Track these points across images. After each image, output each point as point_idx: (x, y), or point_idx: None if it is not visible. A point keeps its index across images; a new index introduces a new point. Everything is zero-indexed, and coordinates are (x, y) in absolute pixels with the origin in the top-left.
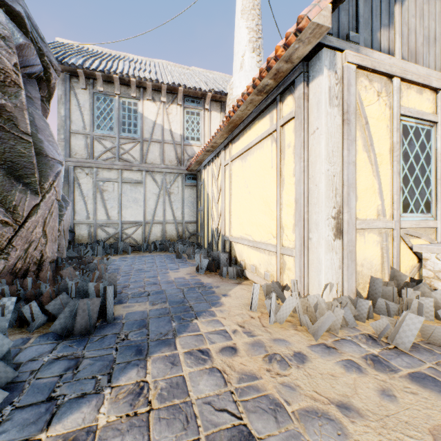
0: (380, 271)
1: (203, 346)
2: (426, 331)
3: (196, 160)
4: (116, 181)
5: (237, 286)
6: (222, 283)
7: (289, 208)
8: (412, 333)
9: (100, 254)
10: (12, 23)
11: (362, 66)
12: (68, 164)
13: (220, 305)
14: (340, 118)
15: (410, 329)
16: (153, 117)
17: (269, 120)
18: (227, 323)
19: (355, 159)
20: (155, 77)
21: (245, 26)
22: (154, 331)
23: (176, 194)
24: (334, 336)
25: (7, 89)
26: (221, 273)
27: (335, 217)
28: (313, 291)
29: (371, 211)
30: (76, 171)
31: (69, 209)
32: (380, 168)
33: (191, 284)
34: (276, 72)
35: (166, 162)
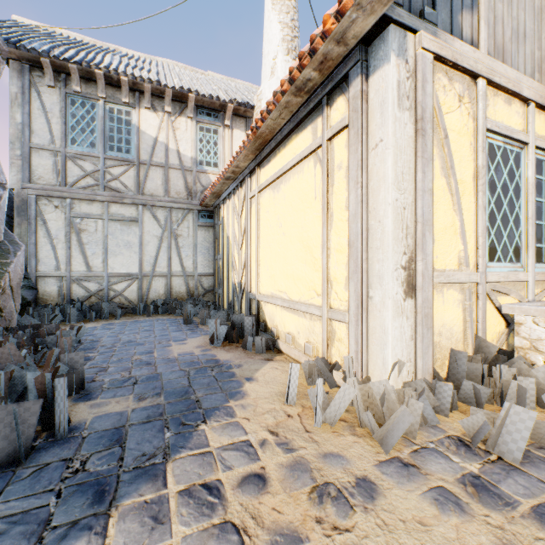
0: (462, 341)
1: (212, 476)
2: (537, 429)
3: (212, 191)
4: (99, 218)
5: (267, 364)
6: (246, 360)
7: (340, 254)
8: (522, 436)
9: (74, 320)
10: None
11: (440, 56)
12: (27, 192)
13: (241, 396)
14: (412, 126)
15: (518, 429)
16: (153, 132)
17: (312, 132)
18: (252, 428)
19: (432, 186)
20: (156, 77)
21: (278, 20)
22: (132, 450)
23: (186, 237)
24: (411, 443)
25: None
26: (245, 345)
27: (405, 267)
28: (374, 372)
29: (451, 259)
30: (40, 202)
31: (21, 256)
32: (462, 200)
33: (201, 362)
34: (323, 58)
35: (172, 193)
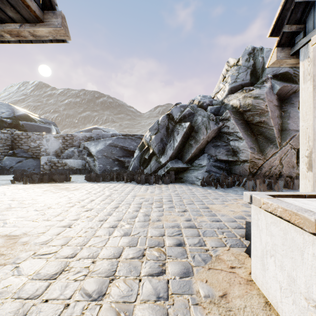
0: None
1: None
2: None
3: None
4: None
5: None
6: None
7: None
8: None
9: None
10: (277, 83)
11: None
12: None
13: None
14: (311, 86)
15: None
16: None
17: None
18: None
19: None
20: None
21: None
22: None
23: None
24: None
25: (265, 114)
26: None
27: (307, 156)
28: None
29: None
30: None
31: None
32: None
33: None
34: None
35: None
